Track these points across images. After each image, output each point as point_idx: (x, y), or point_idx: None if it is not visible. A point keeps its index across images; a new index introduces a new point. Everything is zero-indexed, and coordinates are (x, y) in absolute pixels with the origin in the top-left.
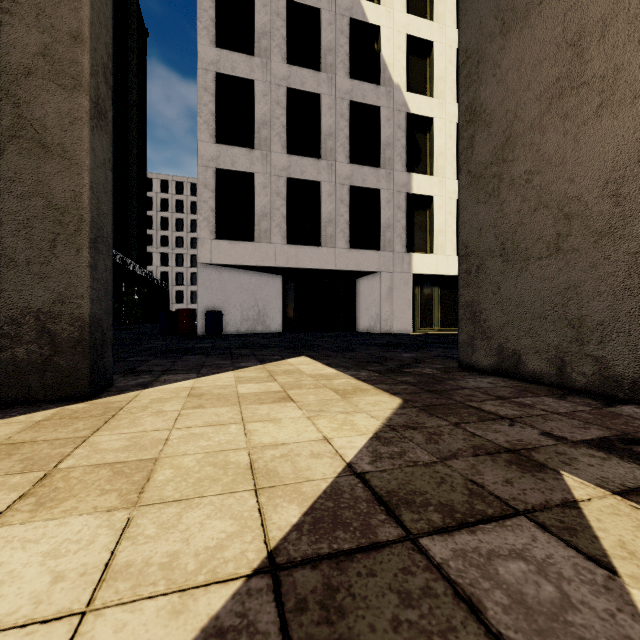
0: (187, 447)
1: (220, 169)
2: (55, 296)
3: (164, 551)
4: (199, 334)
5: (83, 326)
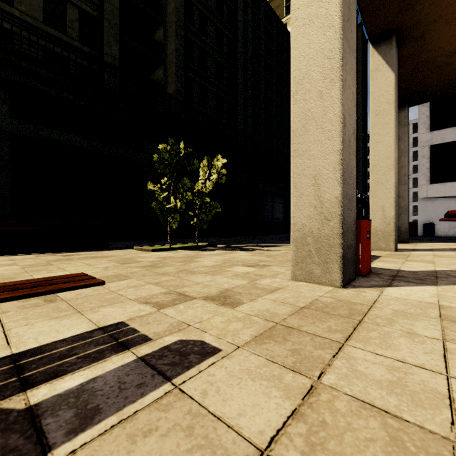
0: (436, 246)
1: (432, 145)
2: (401, 223)
3: (437, 247)
4: (418, 235)
5: (406, 229)
